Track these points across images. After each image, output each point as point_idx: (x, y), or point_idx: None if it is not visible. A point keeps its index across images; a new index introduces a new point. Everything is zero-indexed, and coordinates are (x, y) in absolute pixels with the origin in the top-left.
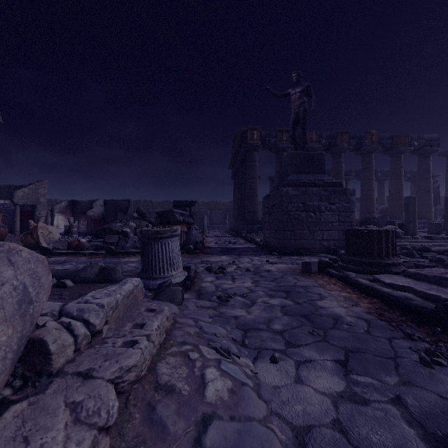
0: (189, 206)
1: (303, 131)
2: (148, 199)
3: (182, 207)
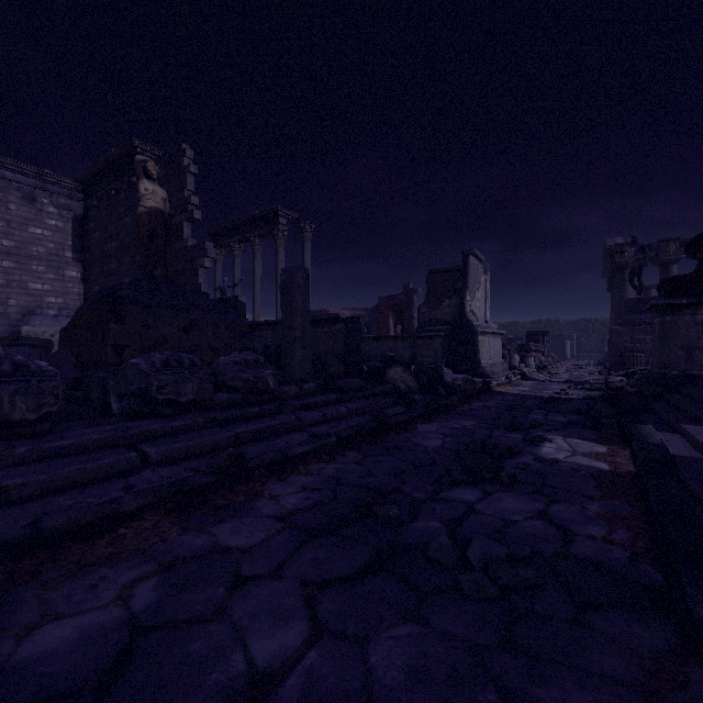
0: (542, 336)
1: (638, 281)
2: None
3: (534, 336)
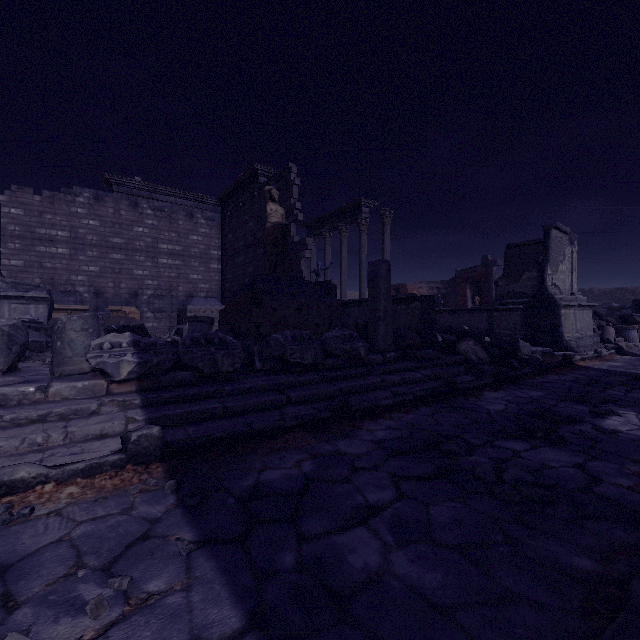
0: None
1: None
2: (584, 289)
3: None
